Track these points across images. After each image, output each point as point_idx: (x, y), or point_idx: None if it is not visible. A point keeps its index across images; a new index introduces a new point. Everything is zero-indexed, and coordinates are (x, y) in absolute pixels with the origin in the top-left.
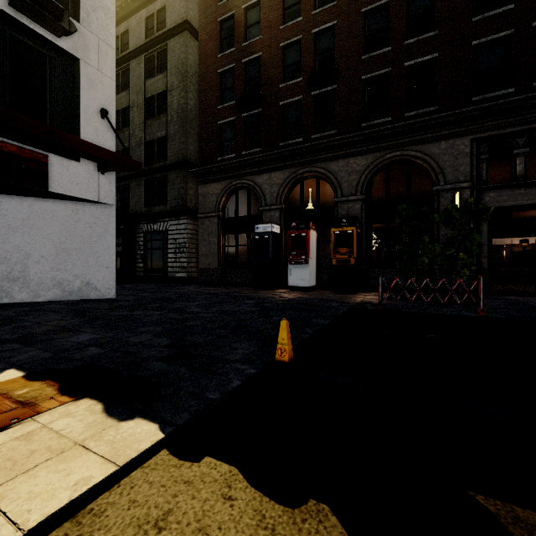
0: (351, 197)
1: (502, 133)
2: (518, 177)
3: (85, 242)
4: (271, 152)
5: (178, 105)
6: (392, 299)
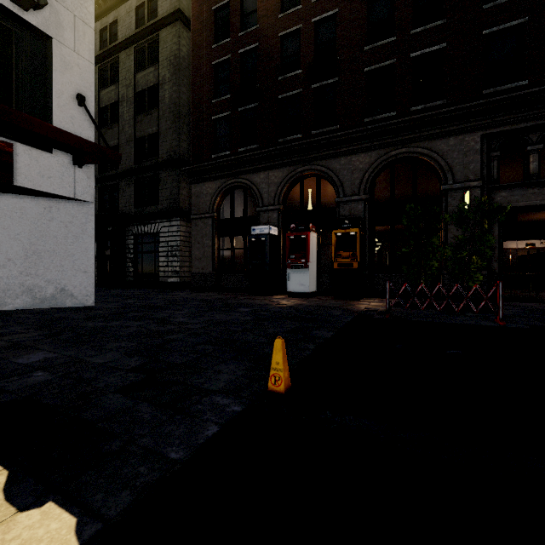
0: (353, 197)
1: (515, 128)
2: (532, 176)
3: (59, 243)
4: (269, 148)
5: (170, 99)
6: (399, 306)
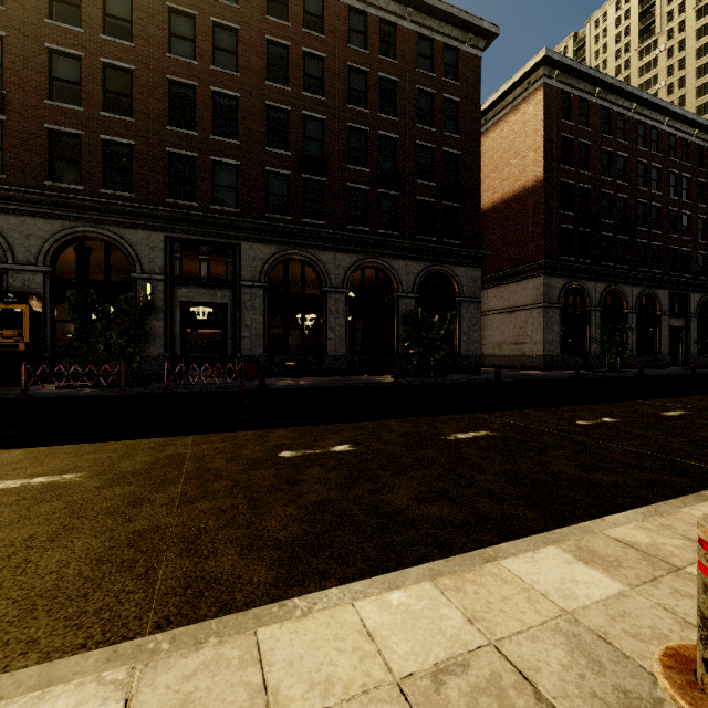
0: (29, 266)
1: (191, 239)
2: (203, 279)
3: None
4: None
5: None
6: (62, 388)
